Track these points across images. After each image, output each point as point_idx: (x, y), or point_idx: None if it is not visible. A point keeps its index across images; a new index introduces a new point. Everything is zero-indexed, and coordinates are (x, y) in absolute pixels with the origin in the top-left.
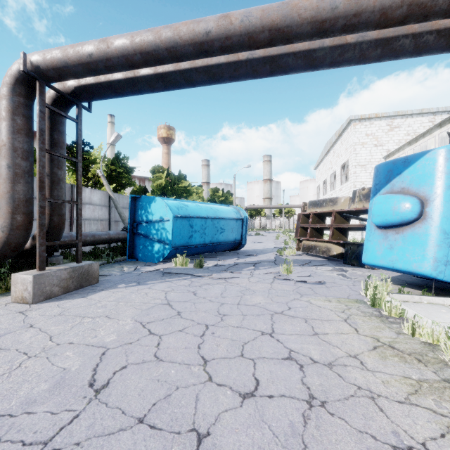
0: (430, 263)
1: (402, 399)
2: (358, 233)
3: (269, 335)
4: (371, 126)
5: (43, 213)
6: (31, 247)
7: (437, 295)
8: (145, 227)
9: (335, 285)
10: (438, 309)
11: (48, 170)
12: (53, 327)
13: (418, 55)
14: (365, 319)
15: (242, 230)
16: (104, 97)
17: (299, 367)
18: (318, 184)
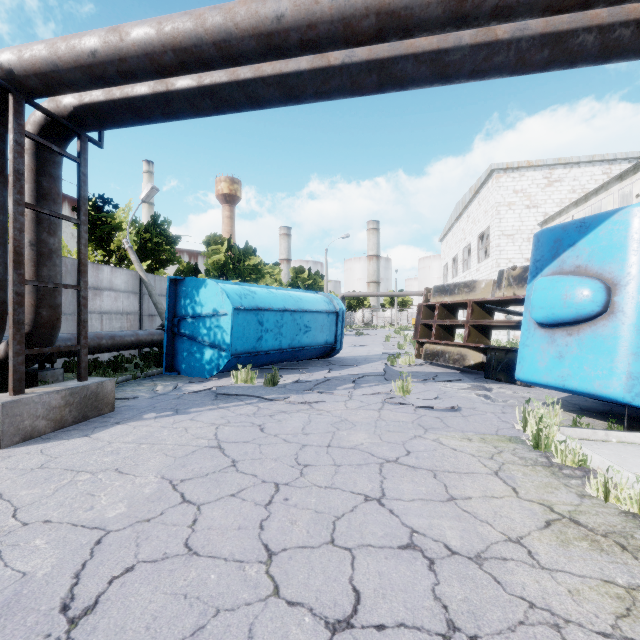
0: (622, 380)
1: (607, 627)
2: (503, 333)
3: (377, 502)
4: (521, 180)
5: (21, 303)
6: (6, 356)
7: (631, 429)
8: (191, 324)
9: (476, 412)
10: (635, 452)
11: (32, 236)
12: (25, 490)
13: (606, 61)
14: (526, 471)
15: (337, 329)
16: (121, 123)
17: (427, 564)
18: (445, 262)
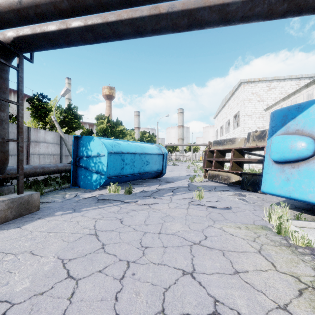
0: None
1: None
2: (246, 164)
3: (190, 276)
4: (255, 87)
5: None
6: None
7: None
8: (86, 161)
9: (240, 209)
10: None
11: None
12: None
13: None
14: (277, 250)
15: (163, 163)
16: (41, 48)
17: None
18: (216, 129)
